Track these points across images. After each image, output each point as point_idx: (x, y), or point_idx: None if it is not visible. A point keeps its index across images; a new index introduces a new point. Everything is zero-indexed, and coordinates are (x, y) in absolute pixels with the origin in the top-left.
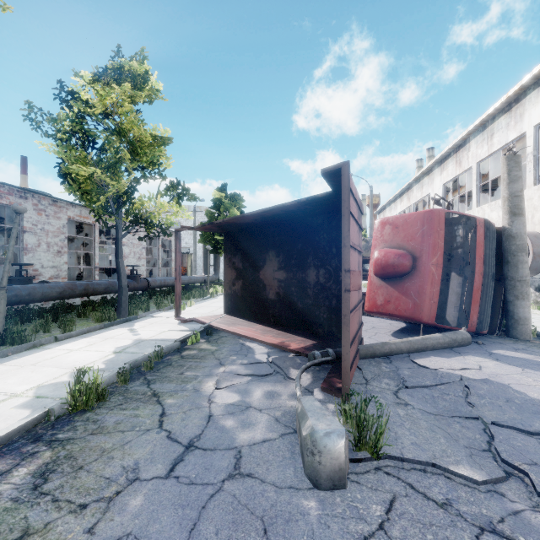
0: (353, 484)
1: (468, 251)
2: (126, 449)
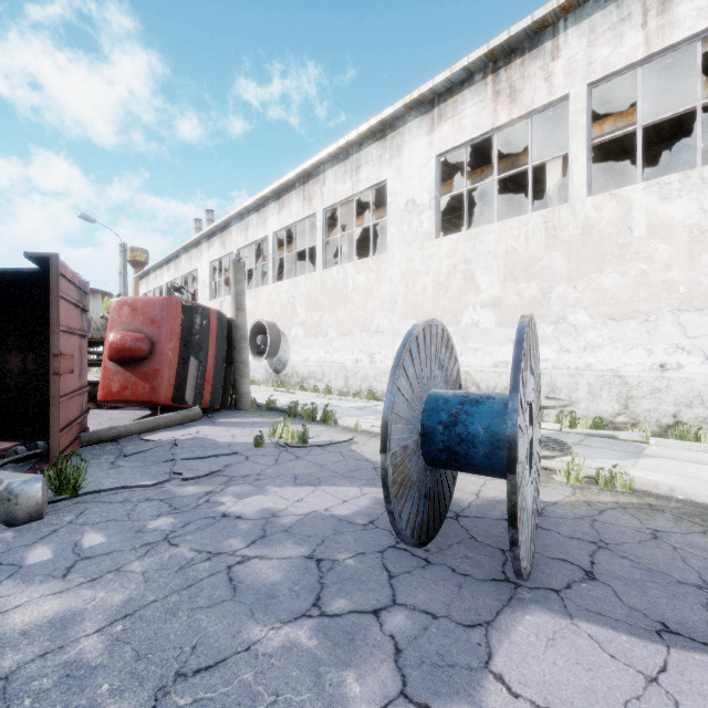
0: (52, 515)
1: (204, 338)
2: None
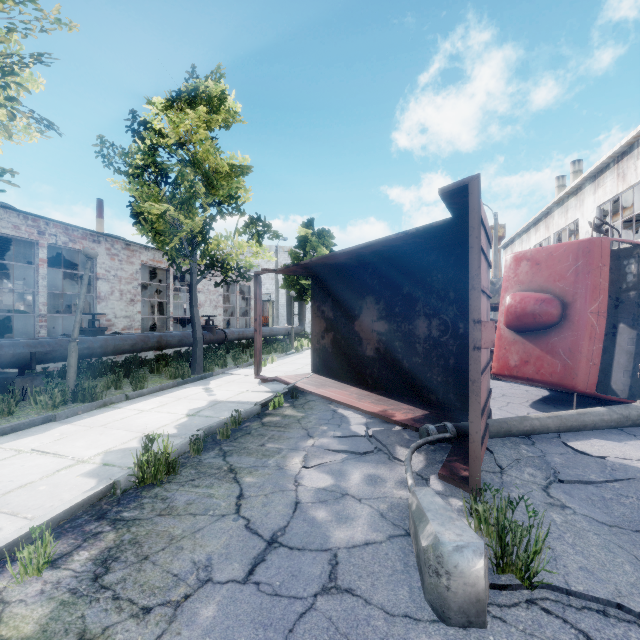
0: (497, 622)
1: None
2: (197, 538)
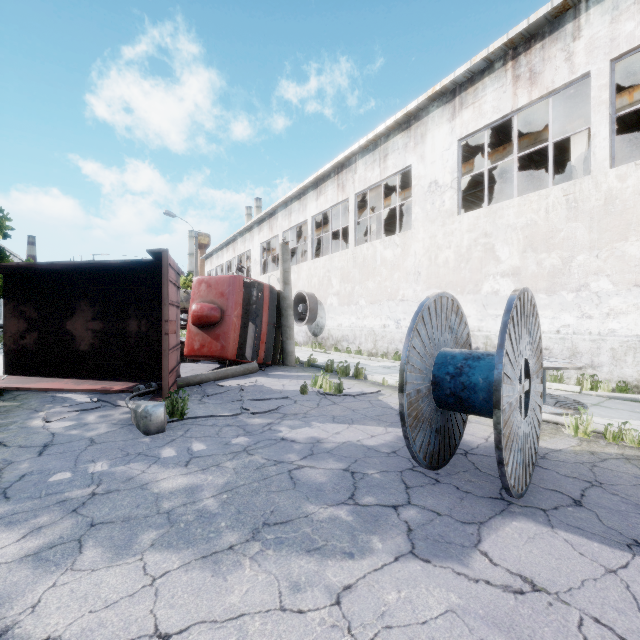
0: (169, 430)
1: (259, 307)
2: None
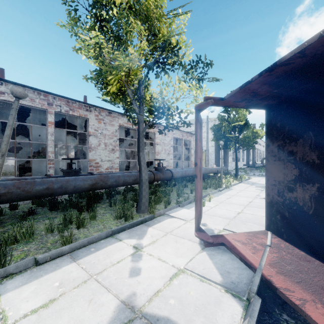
0: None
1: None
2: None
